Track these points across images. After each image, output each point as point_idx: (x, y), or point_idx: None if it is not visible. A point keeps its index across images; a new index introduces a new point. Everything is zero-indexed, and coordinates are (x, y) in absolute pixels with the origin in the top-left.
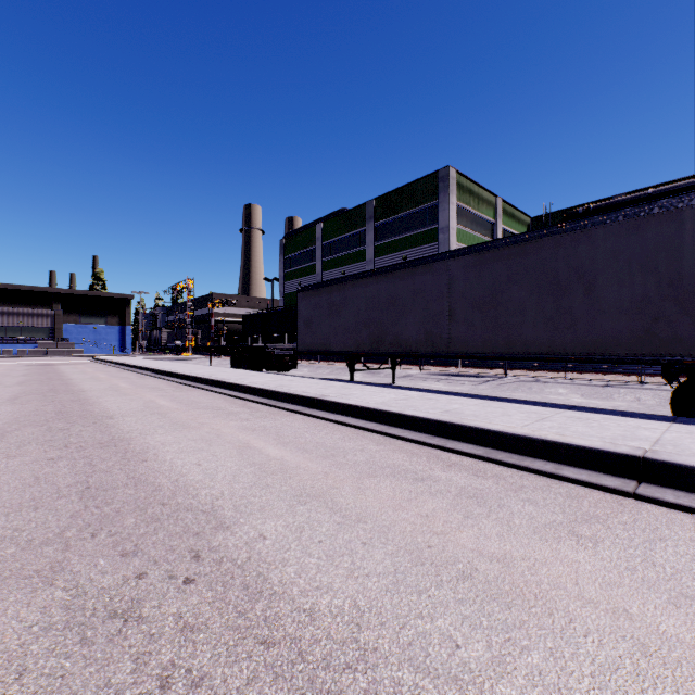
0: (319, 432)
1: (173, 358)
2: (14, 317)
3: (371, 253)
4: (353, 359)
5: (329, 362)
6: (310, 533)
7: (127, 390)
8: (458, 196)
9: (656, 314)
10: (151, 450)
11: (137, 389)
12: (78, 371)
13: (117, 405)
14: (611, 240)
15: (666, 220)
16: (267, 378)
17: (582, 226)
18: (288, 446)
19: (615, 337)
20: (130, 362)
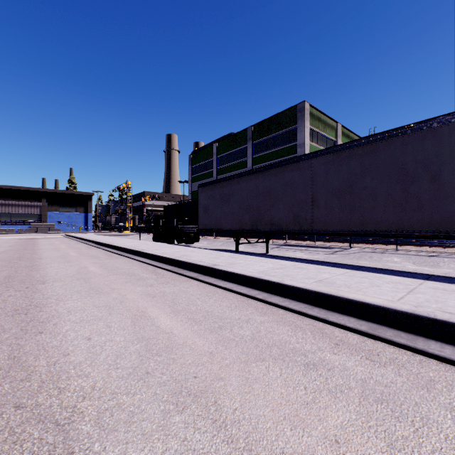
0: (209, 299)
1: (117, 234)
2: (16, 207)
3: (250, 163)
4: (238, 235)
5: (221, 237)
6: None
7: (72, 258)
8: (311, 122)
9: None
10: (54, 318)
11: (80, 257)
12: (49, 243)
13: (57, 271)
14: None
15: None
16: (175, 249)
17: (428, 125)
18: (179, 316)
19: None
20: (86, 237)
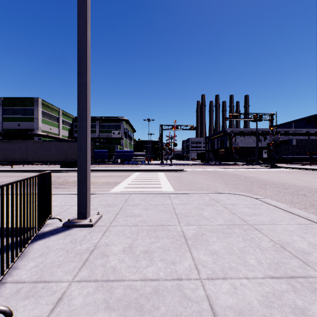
0: None
1: None
2: None
3: (1, 119)
4: None
5: None
6: (2, 175)
7: None
8: (43, 107)
9: (59, 155)
10: None
11: None
12: None
13: None
14: (54, 144)
15: (60, 143)
16: None
17: (50, 141)
18: None
19: (54, 158)
20: None
